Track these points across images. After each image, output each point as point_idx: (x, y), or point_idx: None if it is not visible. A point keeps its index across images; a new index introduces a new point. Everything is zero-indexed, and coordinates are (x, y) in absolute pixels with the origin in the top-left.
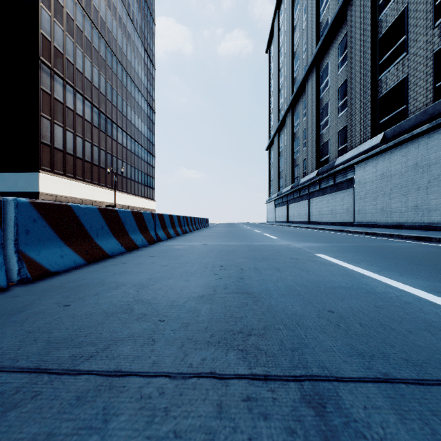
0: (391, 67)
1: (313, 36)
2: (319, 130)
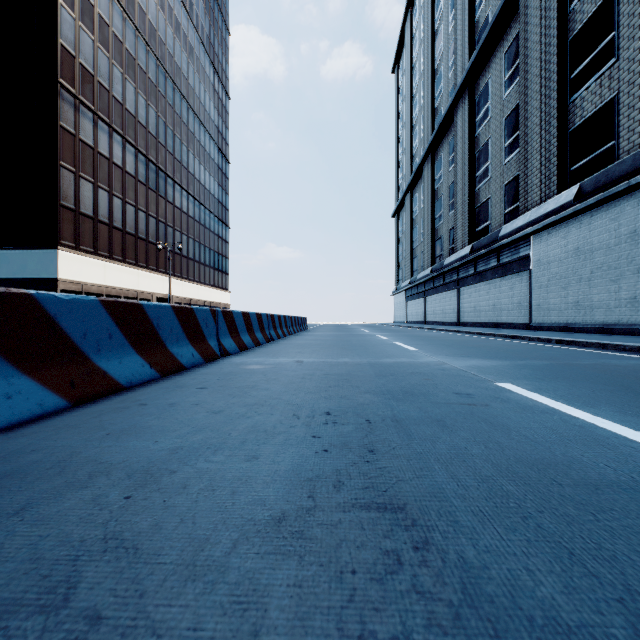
0: (590, 83)
1: (464, 43)
2: (474, 184)
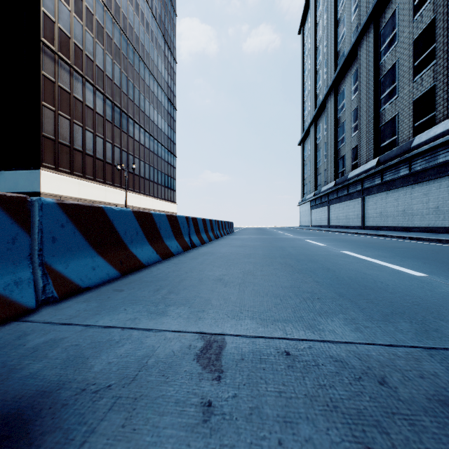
0: None
1: None
2: (378, 106)
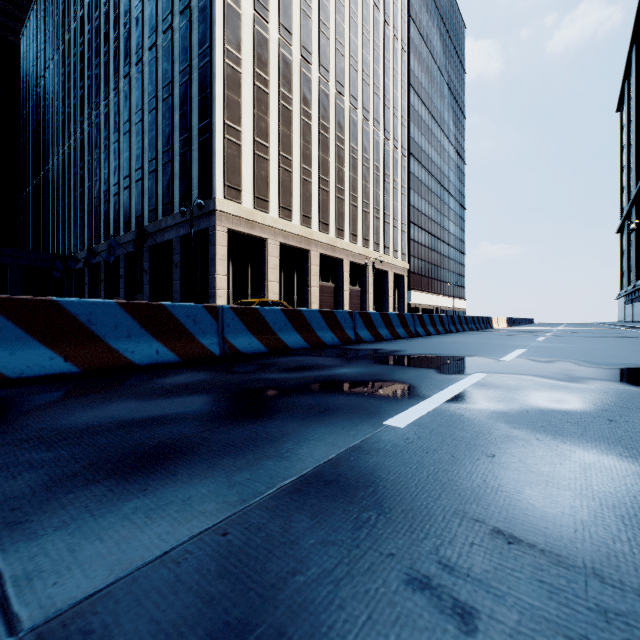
0: None
1: None
2: None
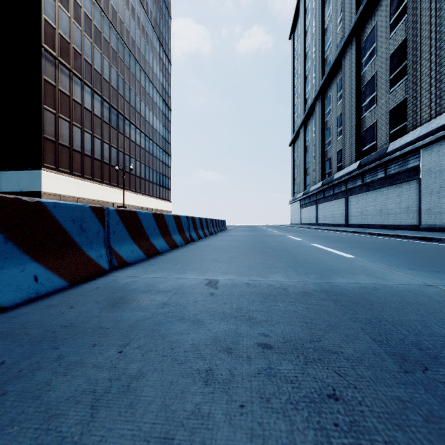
0: None
1: (352, 1)
2: (360, 113)
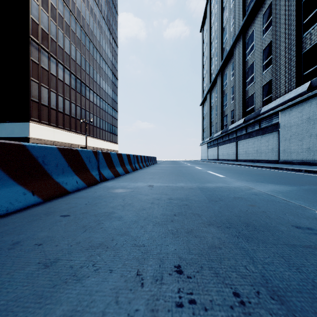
0: (316, 24)
1: (240, 12)
2: (245, 86)
